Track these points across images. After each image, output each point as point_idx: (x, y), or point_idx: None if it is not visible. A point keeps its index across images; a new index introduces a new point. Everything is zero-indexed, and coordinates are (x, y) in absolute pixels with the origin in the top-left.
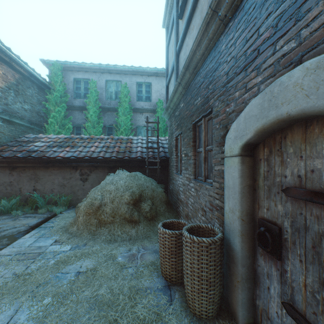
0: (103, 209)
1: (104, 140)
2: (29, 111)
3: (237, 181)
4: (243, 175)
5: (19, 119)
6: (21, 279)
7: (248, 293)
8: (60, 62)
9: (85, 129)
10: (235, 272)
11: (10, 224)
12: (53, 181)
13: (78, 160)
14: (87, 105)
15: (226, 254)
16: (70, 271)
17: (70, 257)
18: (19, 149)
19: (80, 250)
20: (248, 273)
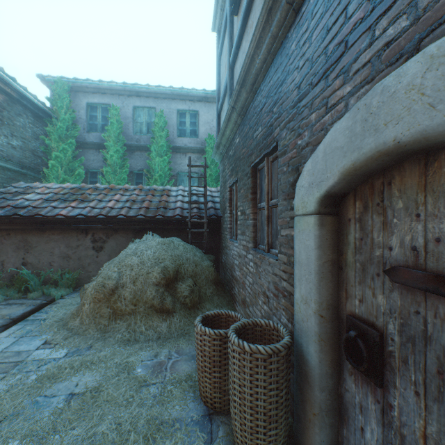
0: (119, 293)
1: (129, 191)
2: (20, 149)
3: (312, 254)
4: (323, 245)
5: (3, 161)
6: None
7: (330, 432)
8: (67, 79)
9: (104, 176)
10: (310, 399)
11: None
12: (52, 251)
13: (88, 220)
14: (106, 142)
15: (297, 368)
16: (59, 392)
17: (62, 370)
18: (1, 204)
19: (80, 357)
20: (330, 401)
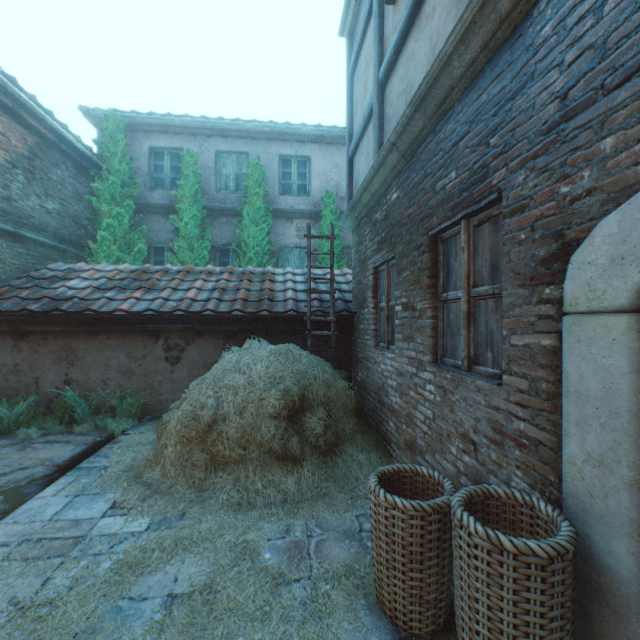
0: (219, 429)
1: (215, 275)
2: (57, 215)
3: (623, 382)
4: None
5: (35, 231)
6: (29, 618)
7: None
8: (121, 112)
9: (174, 253)
10: (615, 634)
11: (12, 460)
12: (107, 363)
13: (160, 317)
14: (177, 203)
15: None
16: (150, 592)
17: (148, 552)
18: (34, 295)
19: (171, 531)
20: None
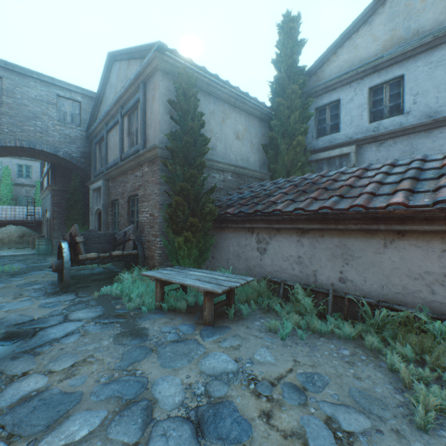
0: (5, 240)
1: None
2: None
3: (47, 225)
4: (48, 224)
5: None
6: None
7: None
8: None
9: None
10: None
11: None
12: None
13: None
14: None
15: None
16: None
17: None
18: None
19: None
20: None
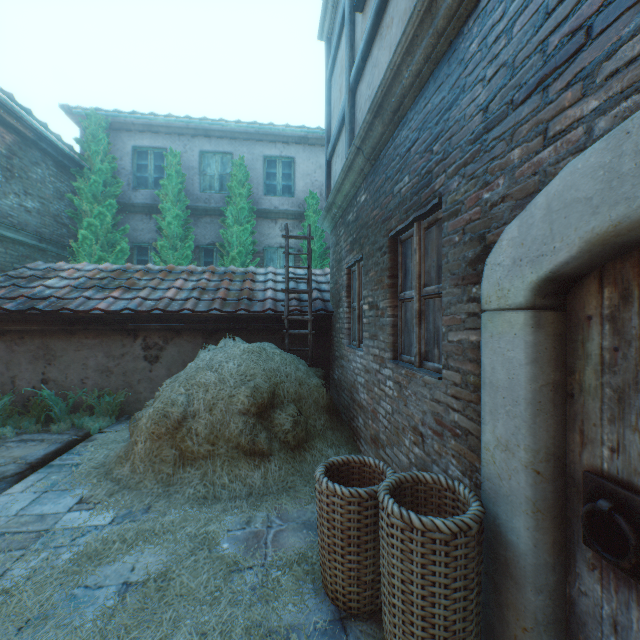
0: (189, 425)
1: (196, 275)
2: (37, 214)
3: (521, 373)
4: (539, 359)
5: (13, 230)
6: None
7: None
8: (104, 111)
9: (158, 252)
10: (516, 604)
11: None
12: (85, 362)
13: (138, 316)
14: (161, 203)
15: (487, 551)
16: (106, 581)
17: (109, 544)
18: (11, 294)
19: (134, 523)
20: (551, 609)
